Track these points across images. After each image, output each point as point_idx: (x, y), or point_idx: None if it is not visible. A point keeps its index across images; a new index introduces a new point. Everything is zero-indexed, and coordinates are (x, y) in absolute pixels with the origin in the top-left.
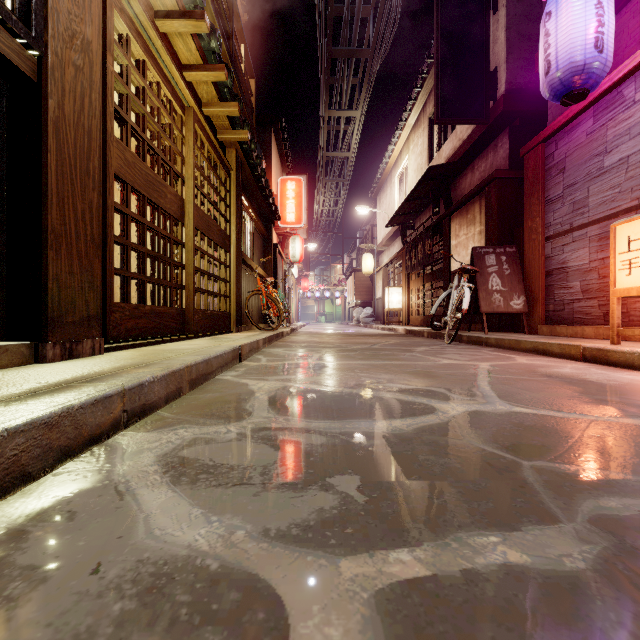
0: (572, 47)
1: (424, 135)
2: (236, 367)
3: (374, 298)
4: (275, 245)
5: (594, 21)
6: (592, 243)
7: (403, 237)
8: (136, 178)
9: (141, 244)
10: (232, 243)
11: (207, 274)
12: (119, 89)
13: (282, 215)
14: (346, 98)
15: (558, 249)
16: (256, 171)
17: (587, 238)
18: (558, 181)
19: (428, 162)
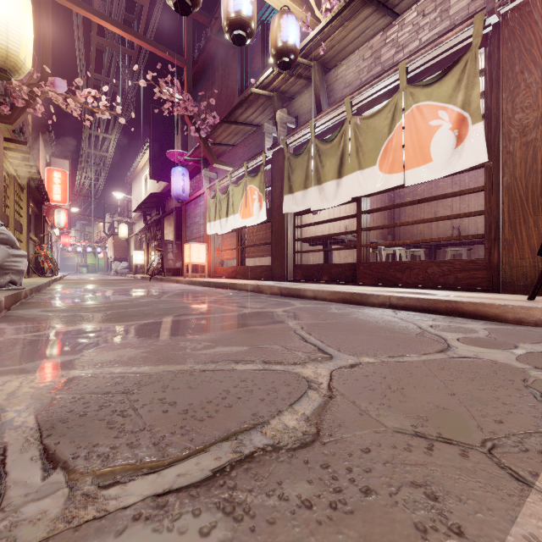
0: (176, 189)
1: None
2: (50, 287)
3: (129, 255)
4: (43, 216)
5: (182, 184)
6: None
7: (145, 220)
8: None
9: None
10: (25, 229)
11: None
12: None
13: (49, 195)
14: (104, 124)
15: None
16: (36, 181)
17: None
18: (189, 221)
19: (157, 181)
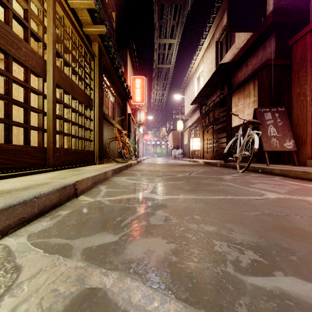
0: None
1: (213, 51)
2: (62, 208)
3: (183, 144)
4: (129, 114)
5: None
6: None
7: (200, 110)
8: None
9: None
10: (95, 105)
11: (71, 122)
12: None
13: (133, 97)
14: (169, 32)
15: None
16: (115, 64)
17: None
18: None
19: (216, 66)
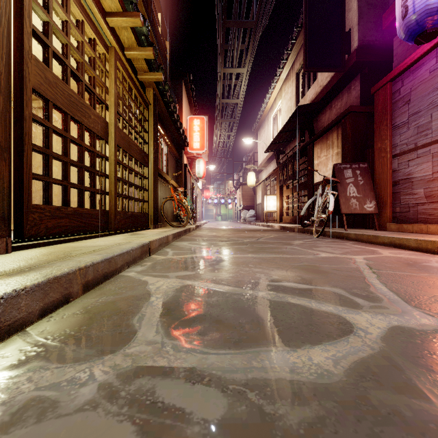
0: None
1: (293, 85)
2: (144, 261)
3: (256, 203)
4: (185, 165)
5: None
6: (435, 158)
7: (277, 159)
8: (58, 96)
9: (64, 155)
10: (150, 160)
11: (128, 183)
12: (40, 16)
13: (190, 143)
14: (236, 59)
15: (404, 164)
16: (170, 108)
17: (430, 154)
18: (404, 111)
19: (296, 105)
